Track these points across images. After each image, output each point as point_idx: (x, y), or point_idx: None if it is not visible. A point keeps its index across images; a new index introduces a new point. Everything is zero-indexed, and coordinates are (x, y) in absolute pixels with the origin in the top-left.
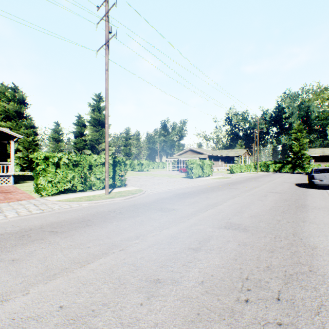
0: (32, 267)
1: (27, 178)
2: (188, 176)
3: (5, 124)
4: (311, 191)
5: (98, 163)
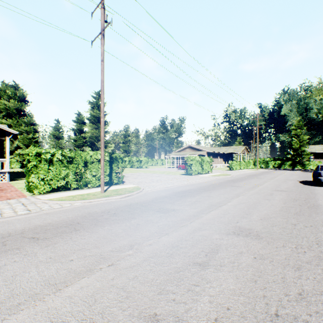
0: None
1: (25, 175)
2: (187, 173)
3: (6, 121)
4: (318, 189)
5: (94, 160)
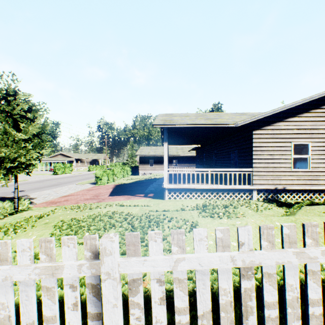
0: None
1: None
2: (55, 173)
3: None
4: None
5: None
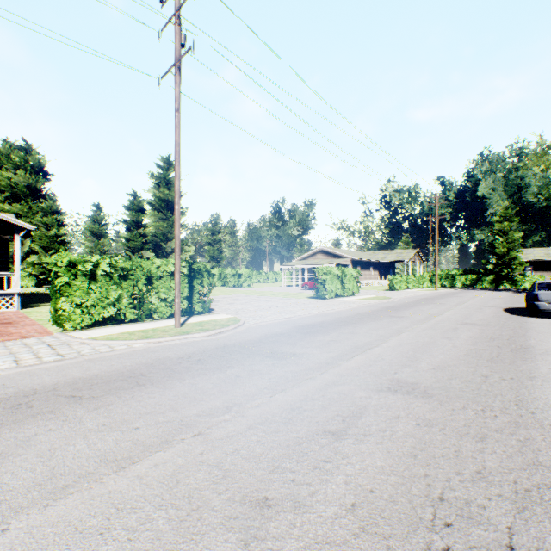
0: (25, 470)
1: (45, 299)
2: (318, 294)
3: (10, 207)
4: (533, 322)
5: (164, 273)
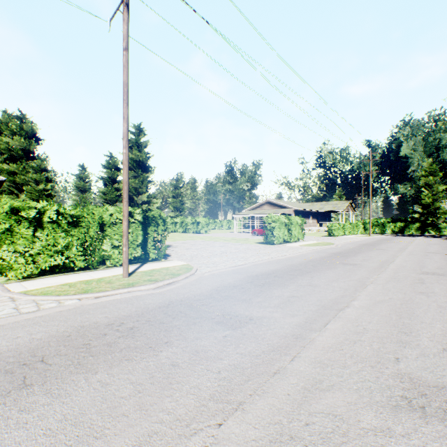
0: None
1: None
2: (267, 240)
3: (8, 167)
4: None
5: (116, 221)
